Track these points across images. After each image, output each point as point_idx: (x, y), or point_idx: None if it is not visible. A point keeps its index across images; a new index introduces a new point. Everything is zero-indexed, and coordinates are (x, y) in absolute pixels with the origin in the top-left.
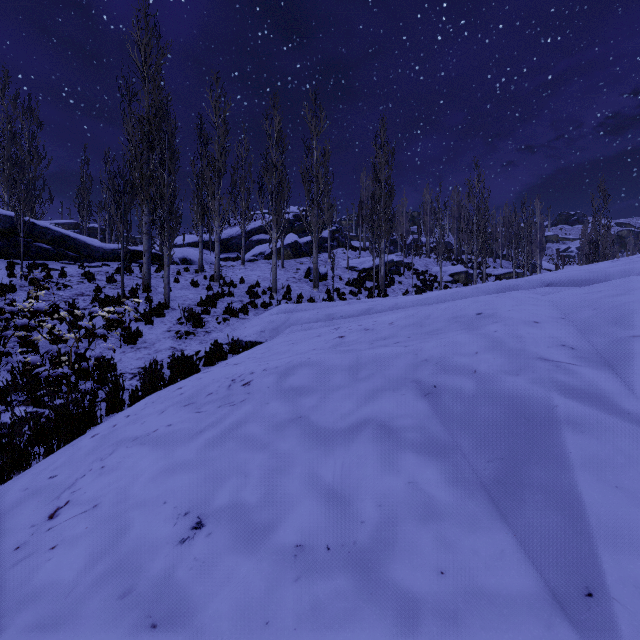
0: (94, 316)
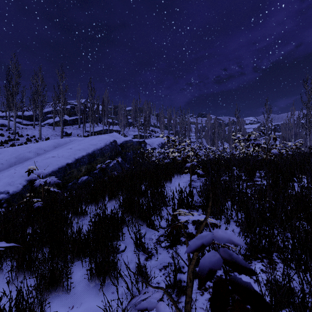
0: None
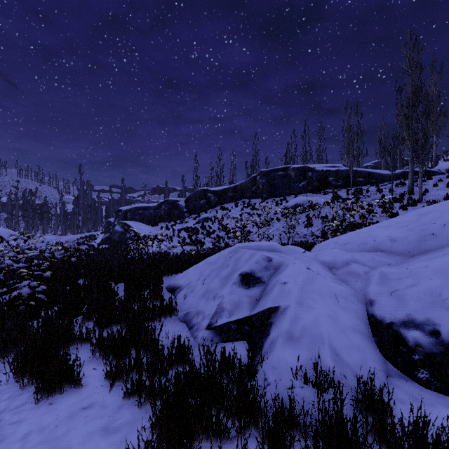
0: (372, 204)
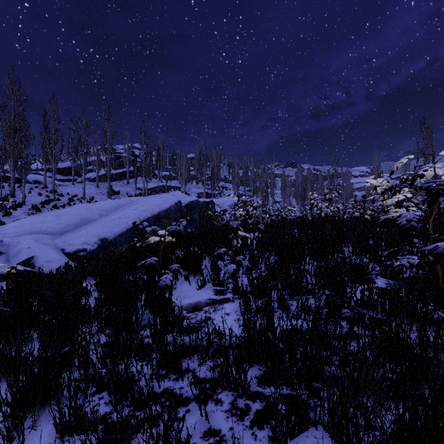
0: None
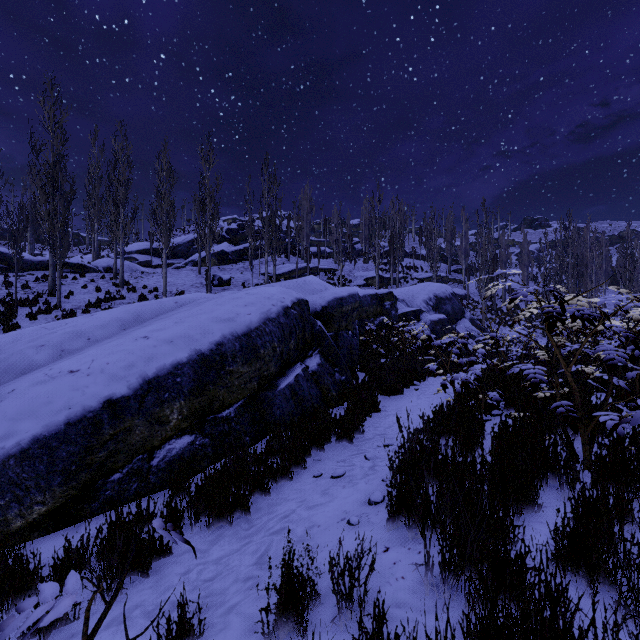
0: None
